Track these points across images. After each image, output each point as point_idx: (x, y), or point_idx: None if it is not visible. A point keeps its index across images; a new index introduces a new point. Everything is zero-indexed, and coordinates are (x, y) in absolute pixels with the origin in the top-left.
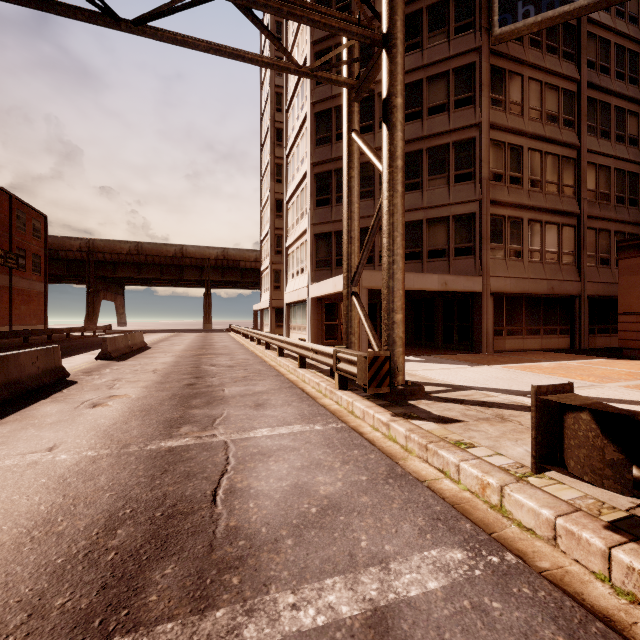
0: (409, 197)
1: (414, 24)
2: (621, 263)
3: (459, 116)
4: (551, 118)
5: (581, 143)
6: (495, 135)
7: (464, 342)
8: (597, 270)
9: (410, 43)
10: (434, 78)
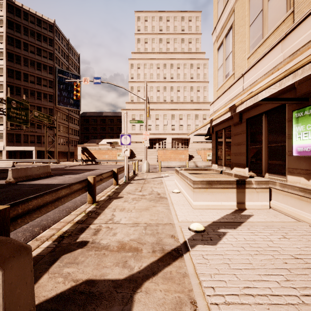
0: (38, 130)
1: (39, 94)
2: (75, 148)
3: None
4: (64, 120)
5: (69, 125)
6: None
7: None
8: (71, 147)
9: (38, 98)
10: (44, 108)
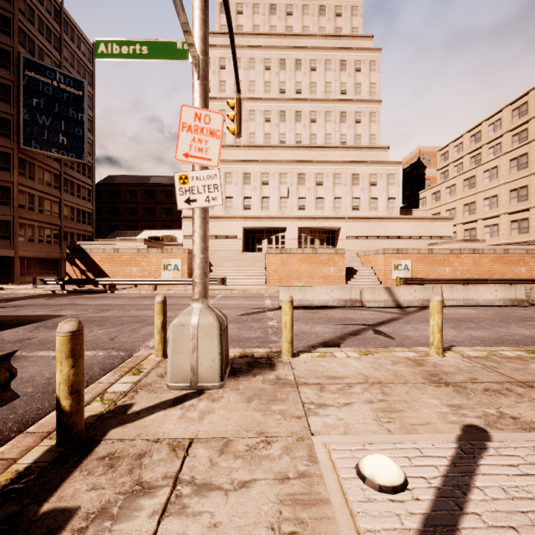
0: None
1: None
2: None
3: (2, 174)
4: (48, 184)
5: (62, 197)
6: (21, 188)
7: (4, 279)
8: None
9: None
10: None
